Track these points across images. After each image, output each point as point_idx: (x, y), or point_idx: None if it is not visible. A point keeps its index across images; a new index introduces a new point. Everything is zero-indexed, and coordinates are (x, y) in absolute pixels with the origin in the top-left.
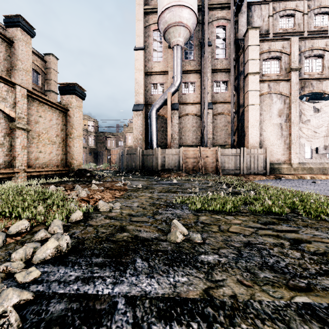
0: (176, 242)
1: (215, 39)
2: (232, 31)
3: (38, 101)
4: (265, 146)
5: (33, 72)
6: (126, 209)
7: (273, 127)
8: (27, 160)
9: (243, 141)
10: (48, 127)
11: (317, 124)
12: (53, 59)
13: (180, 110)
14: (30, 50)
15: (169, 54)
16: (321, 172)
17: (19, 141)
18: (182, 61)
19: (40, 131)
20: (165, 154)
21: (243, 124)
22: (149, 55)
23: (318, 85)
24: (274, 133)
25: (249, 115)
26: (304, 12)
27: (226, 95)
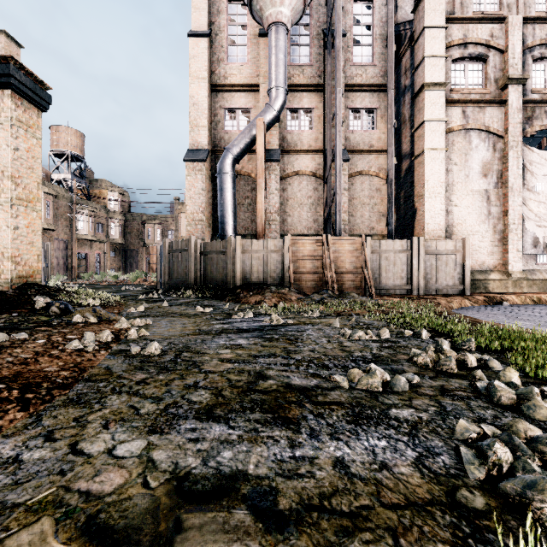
0: None
1: (351, 26)
2: None
3: None
4: (456, 237)
5: None
6: None
7: (471, 197)
8: None
9: (411, 225)
10: None
11: None
12: (8, 44)
13: (282, 165)
14: None
15: (262, 48)
16: None
17: None
18: (287, 67)
19: None
20: (252, 251)
21: (411, 192)
22: (220, 51)
23: None
24: (474, 211)
25: (425, 172)
26: None
27: (374, 138)
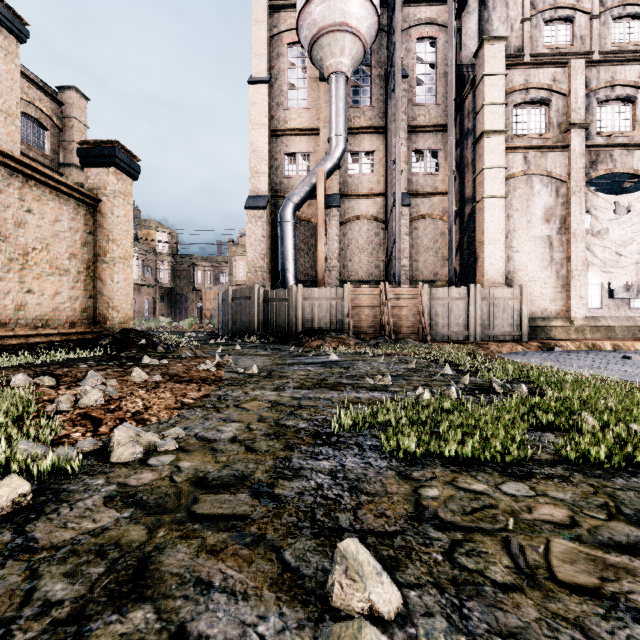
0: None
1: (414, 65)
2: (451, 45)
3: (24, 175)
4: (518, 283)
5: (32, 125)
6: (194, 452)
7: (533, 243)
8: None
9: (473, 271)
10: (50, 237)
11: (622, 238)
12: (78, 99)
13: (343, 209)
14: (17, 70)
15: (322, 92)
16: (630, 337)
17: None
18: (348, 109)
19: (28, 245)
20: (313, 298)
21: (473, 238)
22: (279, 95)
23: (625, 159)
24: (537, 257)
25: (485, 219)
26: (593, 13)
27: (438, 180)
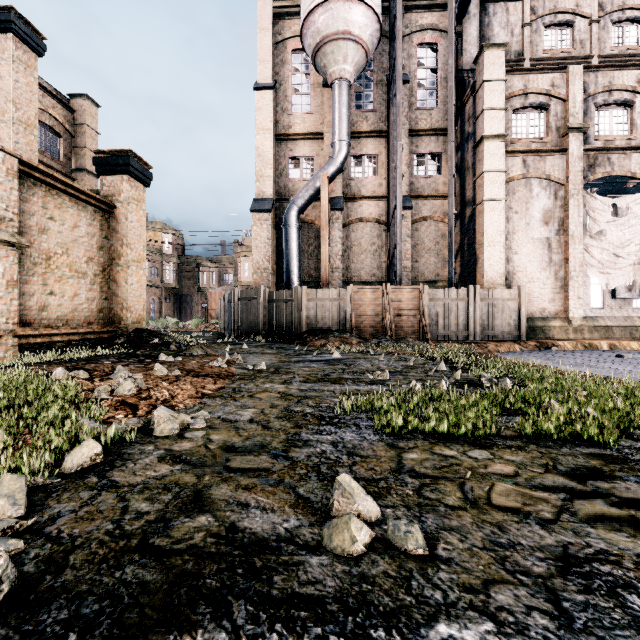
0: (350, 557)
1: (416, 70)
2: (451, 52)
3: (47, 184)
4: (517, 284)
5: (46, 132)
6: (220, 429)
7: (532, 245)
8: (21, 311)
9: (474, 273)
10: (69, 242)
11: (620, 240)
12: (89, 106)
13: (346, 212)
14: (35, 82)
15: (325, 98)
16: (627, 336)
17: (2, 270)
18: (351, 114)
19: (51, 250)
20: (317, 299)
21: (474, 240)
22: (284, 101)
23: (623, 162)
24: (535, 258)
25: (484, 222)
26: (592, 18)
27: (439, 182)
